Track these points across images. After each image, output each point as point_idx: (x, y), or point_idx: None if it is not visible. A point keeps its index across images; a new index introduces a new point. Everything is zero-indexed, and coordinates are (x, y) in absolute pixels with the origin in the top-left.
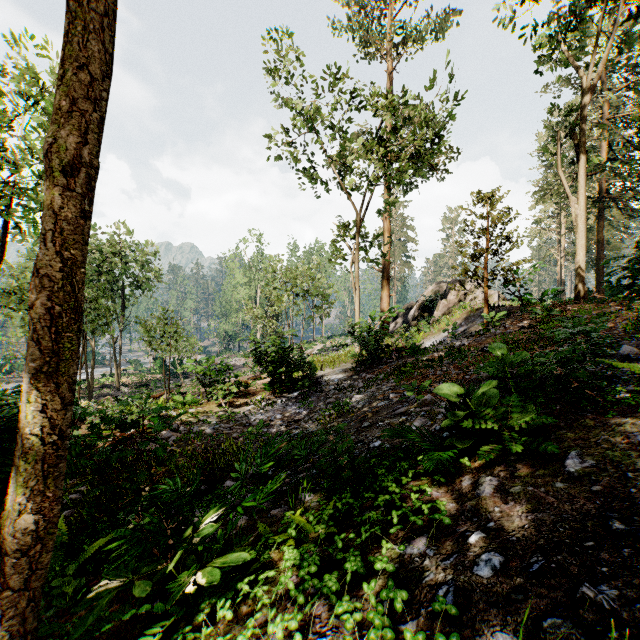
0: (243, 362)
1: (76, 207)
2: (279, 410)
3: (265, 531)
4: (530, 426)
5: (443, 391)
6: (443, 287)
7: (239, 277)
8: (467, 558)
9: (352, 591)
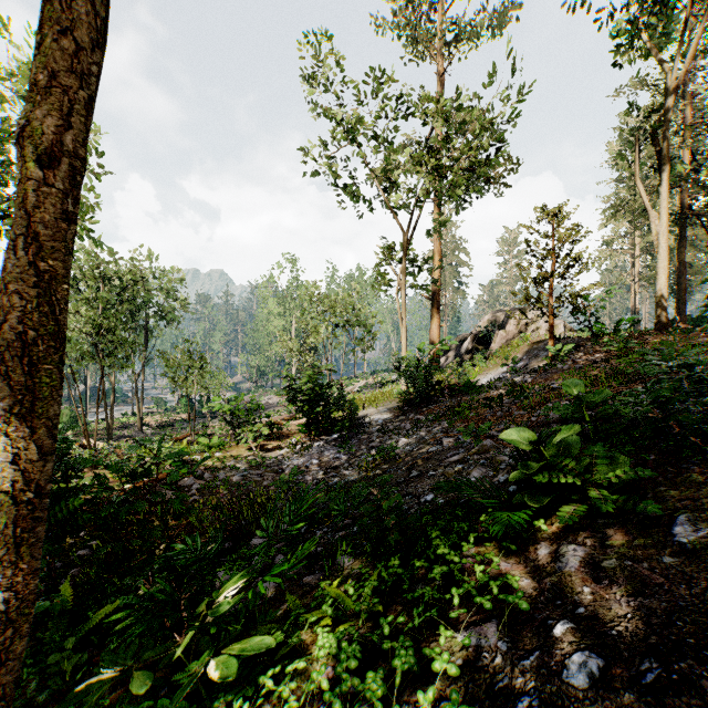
0: (277, 400)
1: (54, 206)
2: (316, 455)
3: (295, 605)
4: (621, 481)
5: (511, 437)
6: (501, 317)
7: (272, 306)
8: (553, 657)
9: (402, 694)
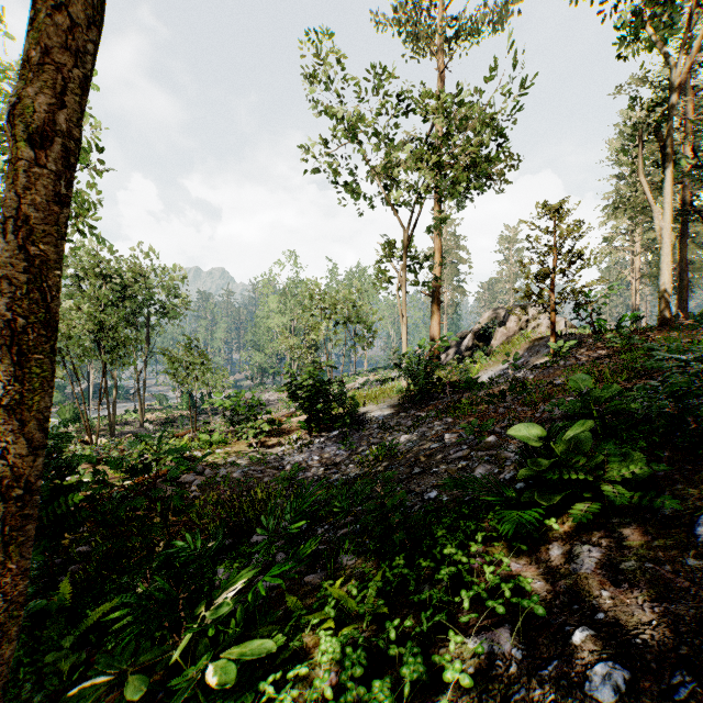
0: (277, 397)
1: (43, 186)
2: (316, 451)
3: (297, 606)
4: (635, 479)
5: (519, 433)
6: (501, 314)
7: (273, 304)
8: (573, 667)
9: None
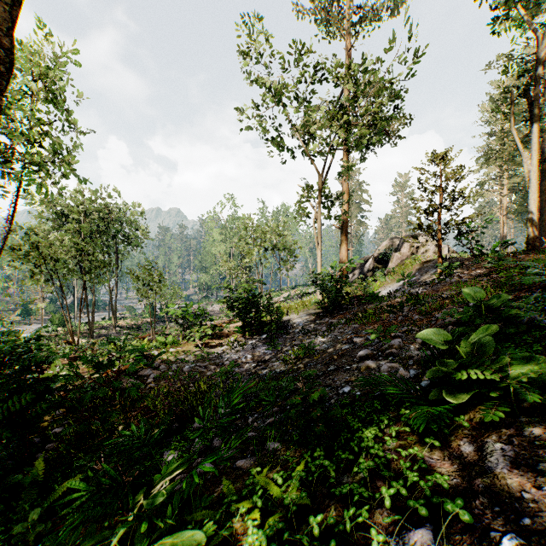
0: (220, 308)
1: None
2: (249, 351)
3: (228, 491)
4: (537, 380)
5: (427, 337)
6: (396, 242)
7: (216, 235)
8: None
9: None
